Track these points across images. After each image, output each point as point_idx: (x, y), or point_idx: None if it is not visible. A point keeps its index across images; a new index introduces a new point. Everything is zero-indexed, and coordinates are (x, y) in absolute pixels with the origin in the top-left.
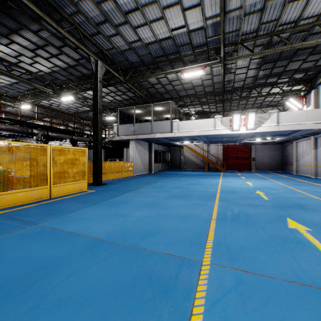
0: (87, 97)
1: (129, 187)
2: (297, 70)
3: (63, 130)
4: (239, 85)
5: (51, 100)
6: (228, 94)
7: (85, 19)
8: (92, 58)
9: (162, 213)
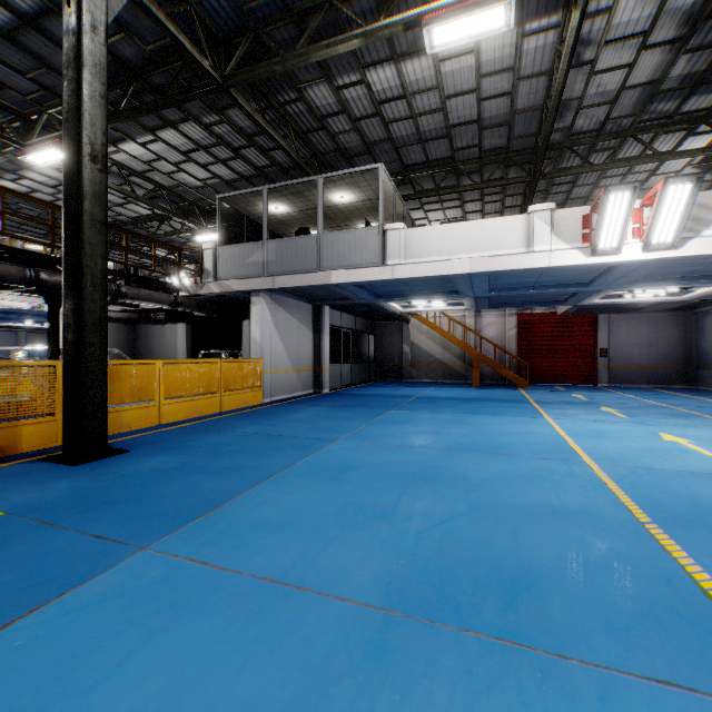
0: (127, 166)
1: (202, 474)
2: None
3: (2, 250)
4: (591, 123)
5: (23, 176)
6: (547, 160)
7: None
8: None
9: None
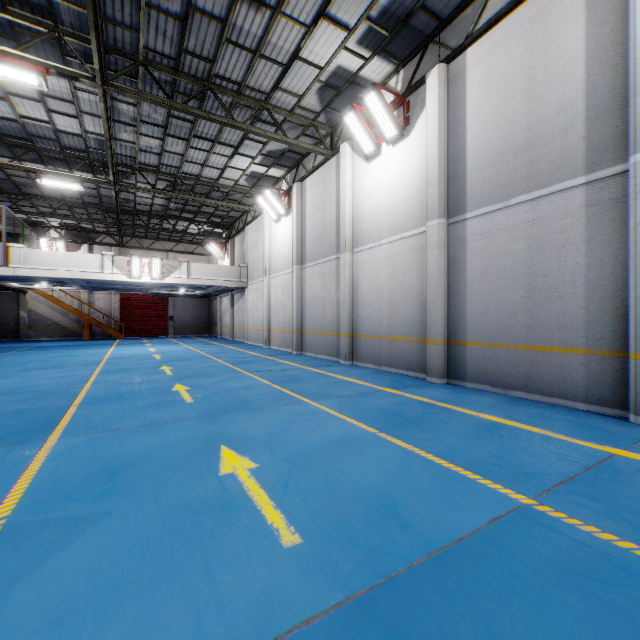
0: None
1: None
2: (214, 214)
3: None
4: (145, 209)
5: None
6: (128, 215)
7: None
8: None
9: (30, 379)
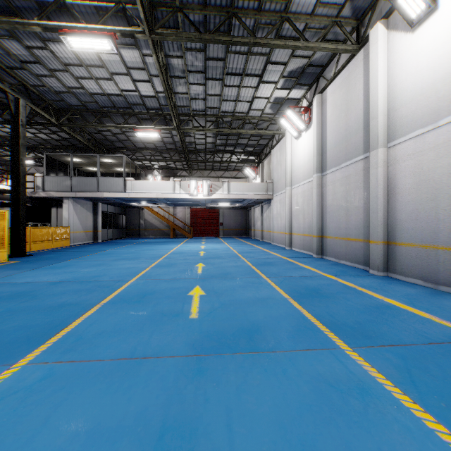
0: None
1: (68, 256)
2: (247, 145)
3: None
4: (202, 148)
5: None
6: (192, 154)
7: (5, 52)
8: (11, 95)
9: (109, 268)
